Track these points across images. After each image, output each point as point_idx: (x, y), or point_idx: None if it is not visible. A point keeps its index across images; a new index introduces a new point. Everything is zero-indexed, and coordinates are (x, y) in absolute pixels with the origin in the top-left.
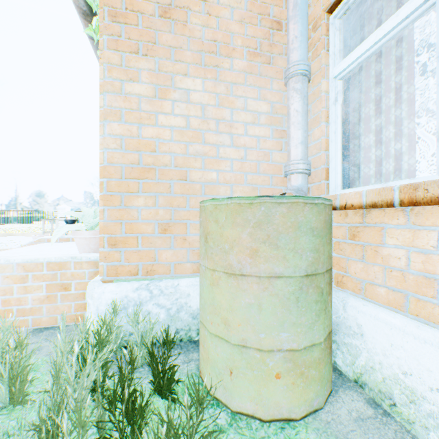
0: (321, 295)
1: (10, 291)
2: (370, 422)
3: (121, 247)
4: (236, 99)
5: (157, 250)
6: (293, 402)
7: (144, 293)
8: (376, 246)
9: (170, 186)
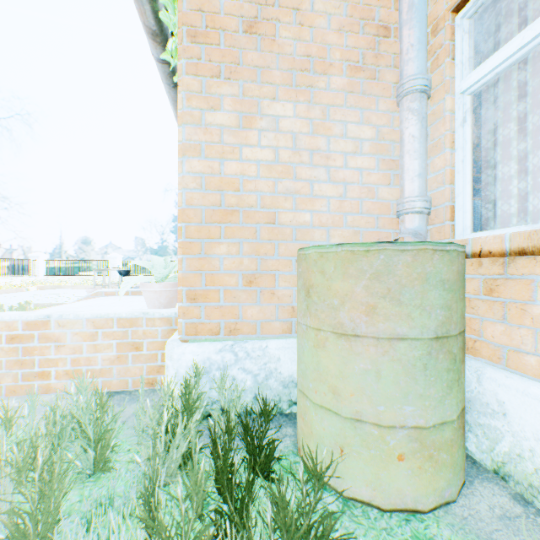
0: (453, 362)
1: (79, 349)
2: (520, 522)
3: (201, 301)
4: (334, 125)
5: (241, 305)
6: (420, 491)
7: (228, 355)
8: (523, 304)
9: (256, 230)
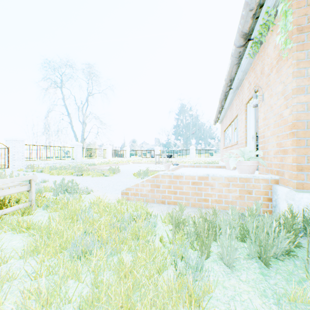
0: None
1: (221, 190)
2: None
3: (305, 171)
4: None
5: None
6: None
7: None
8: None
9: None
